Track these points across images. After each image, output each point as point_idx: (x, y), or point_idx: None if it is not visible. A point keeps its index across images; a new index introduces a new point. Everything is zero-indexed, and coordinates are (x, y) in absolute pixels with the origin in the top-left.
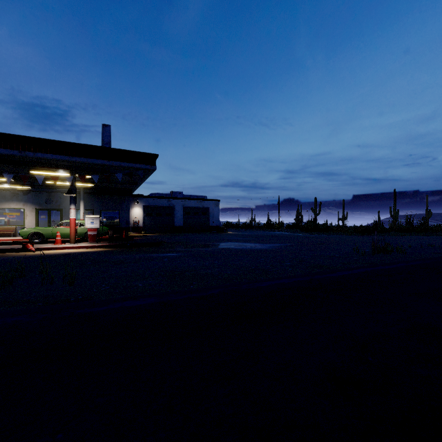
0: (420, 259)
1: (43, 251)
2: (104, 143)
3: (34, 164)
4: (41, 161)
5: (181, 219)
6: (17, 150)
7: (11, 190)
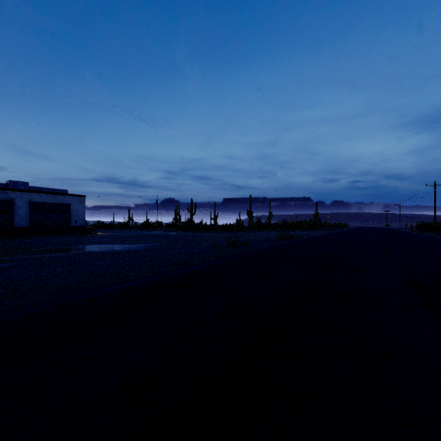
0: (257, 250)
1: None
2: None
3: None
4: None
5: (27, 217)
6: None
7: None
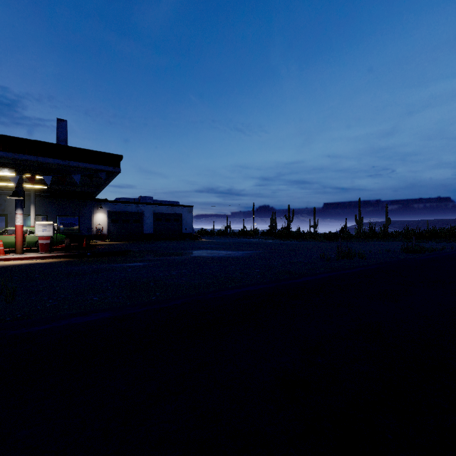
0: (377, 263)
1: None
2: (59, 140)
3: None
4: None
5: (152, 226)
6: None
7: None
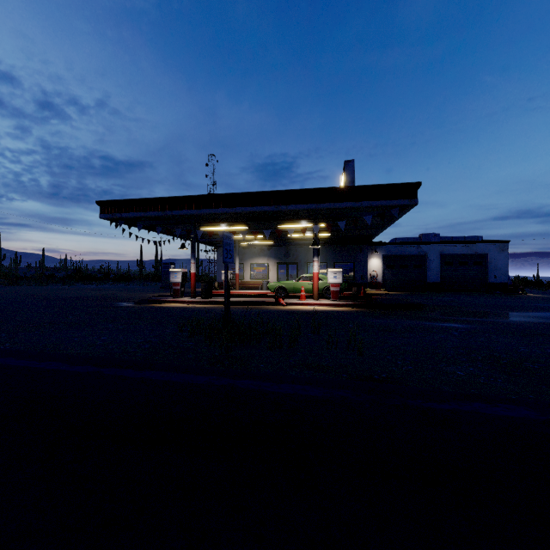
0: None
1: (292, 306)
2: (347, 183)
3: (283, 217)
4: (289, 214)
5: (438, 272)
6: (274, 206)
7: (259, 247)
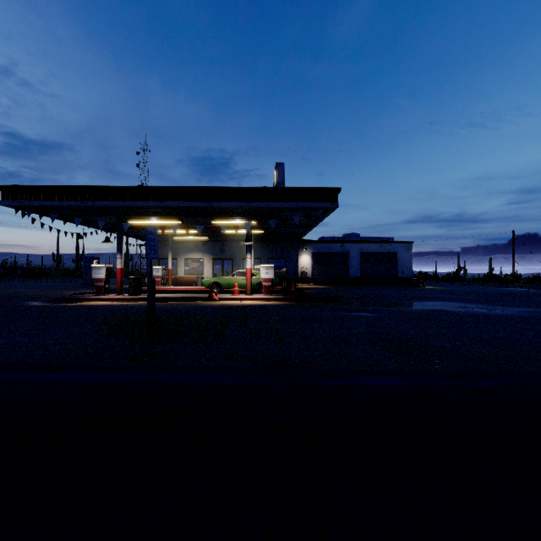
0: None
1: (225, 301)
2: (278, 183)
3: (216, 214)
4: (222, 211)
5: (358, 268)
6: (206, 202)
7: (193, 242)
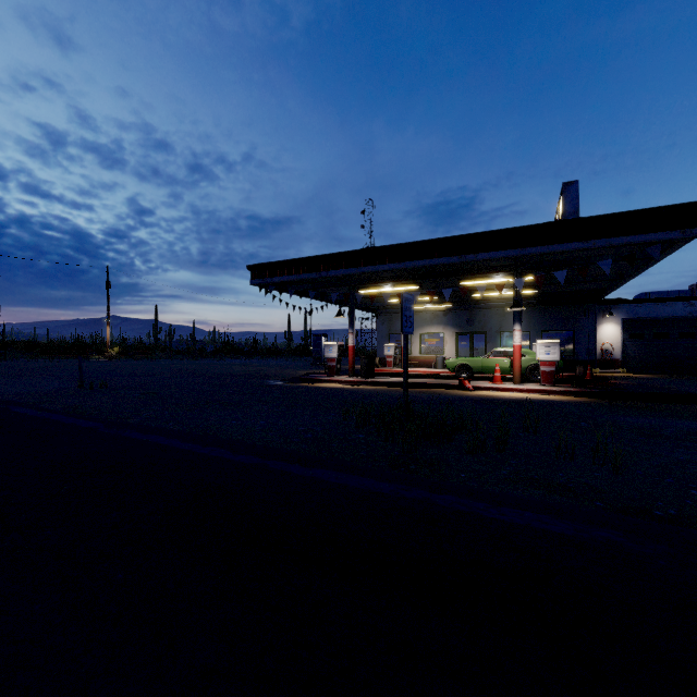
0: None
1: (482, 392)
2: (566, 215)
3: (468, 271)
4: (477, 266)
5: None
6: (457, 256)
7: (431, 312)
